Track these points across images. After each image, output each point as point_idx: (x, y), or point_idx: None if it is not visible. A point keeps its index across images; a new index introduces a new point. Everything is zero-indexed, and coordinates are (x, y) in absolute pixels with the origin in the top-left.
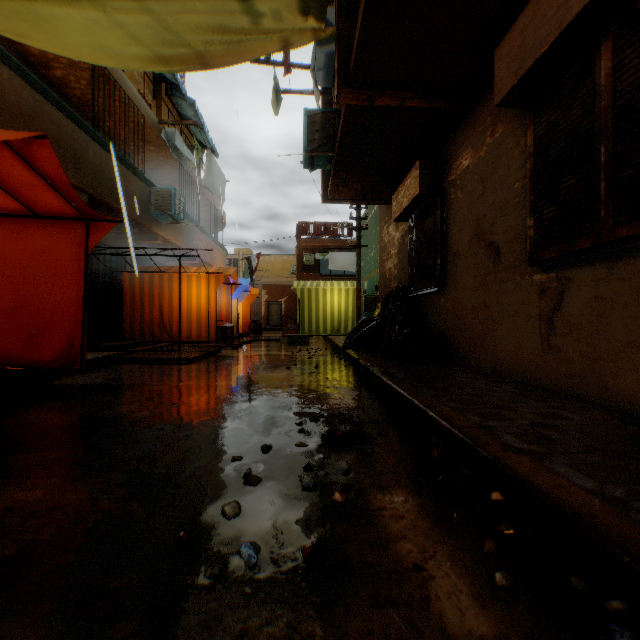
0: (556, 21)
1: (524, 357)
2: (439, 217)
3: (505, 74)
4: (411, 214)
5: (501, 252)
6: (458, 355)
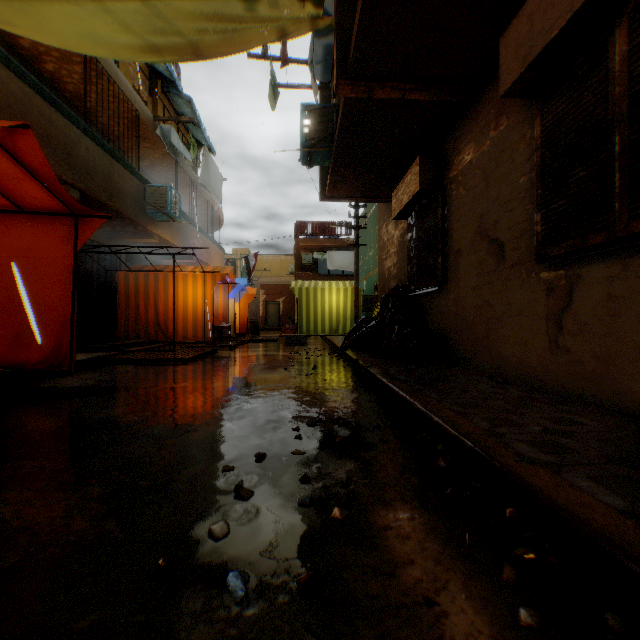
0: (568, 3)
1: (530, 358)
2: (440, 214)
3: (511, 62)
4: (411, 212)
5: (506, 249)
6: (460, 356)
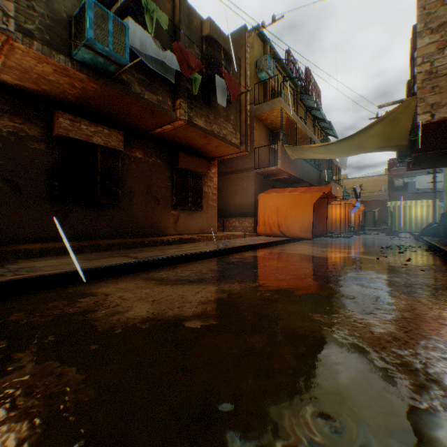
0: None
1: None
2: None
3: None
4: None
5: None
6: None
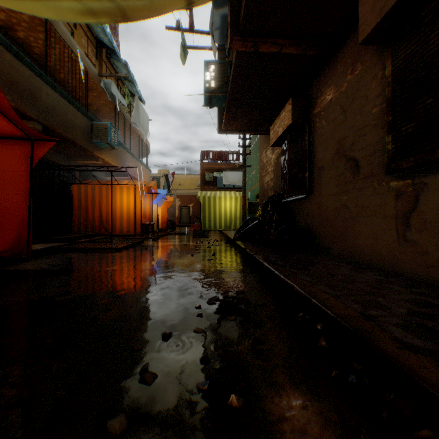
0: None
1: (381, 248)
2: (307, 141)
3: (369, 15)
4: (284, 140)
5: (360, 165)
6: (322, 246)
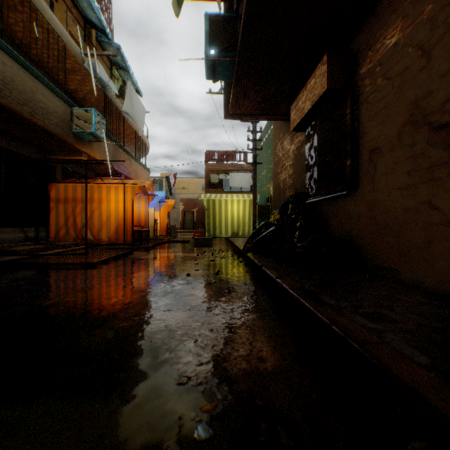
0: None
1: None
2: (349, 114)
3: None
4: (311, 121)
5: None
6: (377, 265)
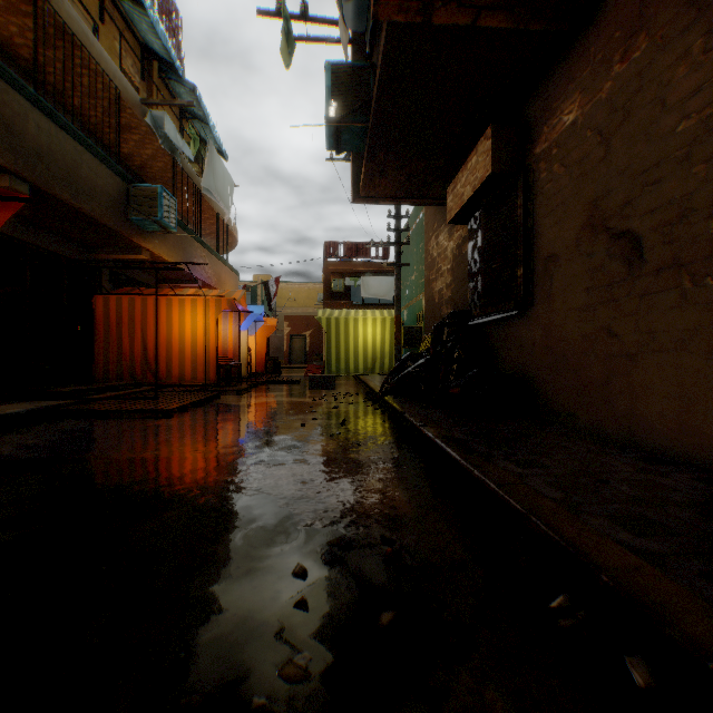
0: None
1: (702, 421)
2: (521, 208)
3: None
4: (474, 211)
5: (645, 245)
6: (554, 409)
